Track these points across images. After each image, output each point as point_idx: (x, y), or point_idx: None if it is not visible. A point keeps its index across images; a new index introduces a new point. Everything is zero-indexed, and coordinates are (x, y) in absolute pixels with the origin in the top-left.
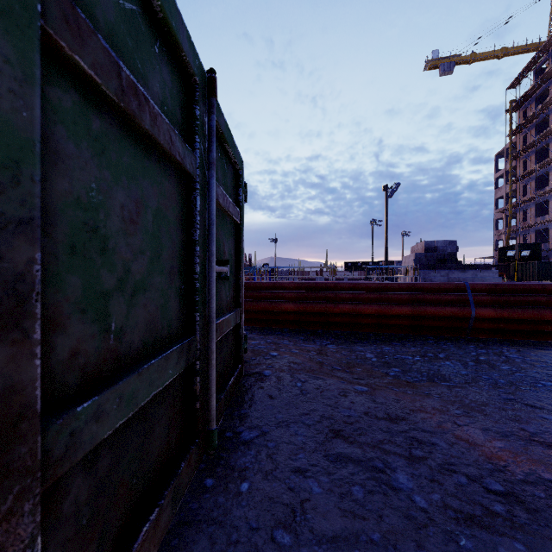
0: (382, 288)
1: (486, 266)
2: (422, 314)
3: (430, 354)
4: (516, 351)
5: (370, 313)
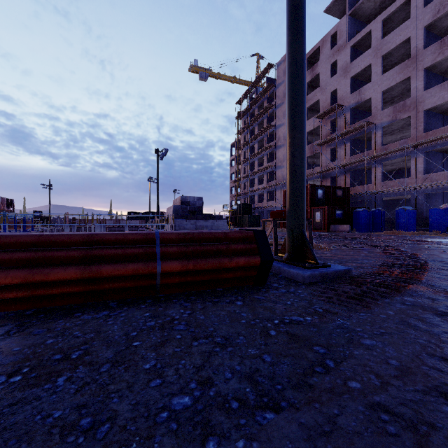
0: (42, 242)
1: (220, 216)
2: (97, 276)
3: (58, 356)
4: (189, 314)
5: (13, 283)
